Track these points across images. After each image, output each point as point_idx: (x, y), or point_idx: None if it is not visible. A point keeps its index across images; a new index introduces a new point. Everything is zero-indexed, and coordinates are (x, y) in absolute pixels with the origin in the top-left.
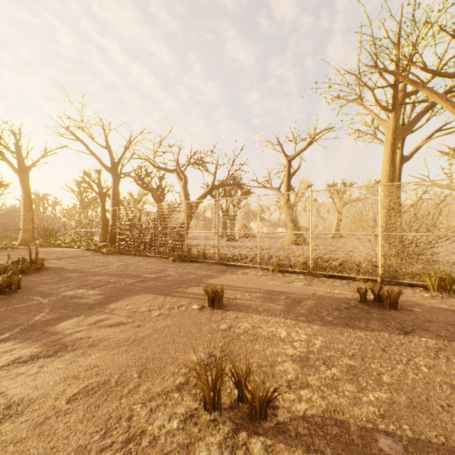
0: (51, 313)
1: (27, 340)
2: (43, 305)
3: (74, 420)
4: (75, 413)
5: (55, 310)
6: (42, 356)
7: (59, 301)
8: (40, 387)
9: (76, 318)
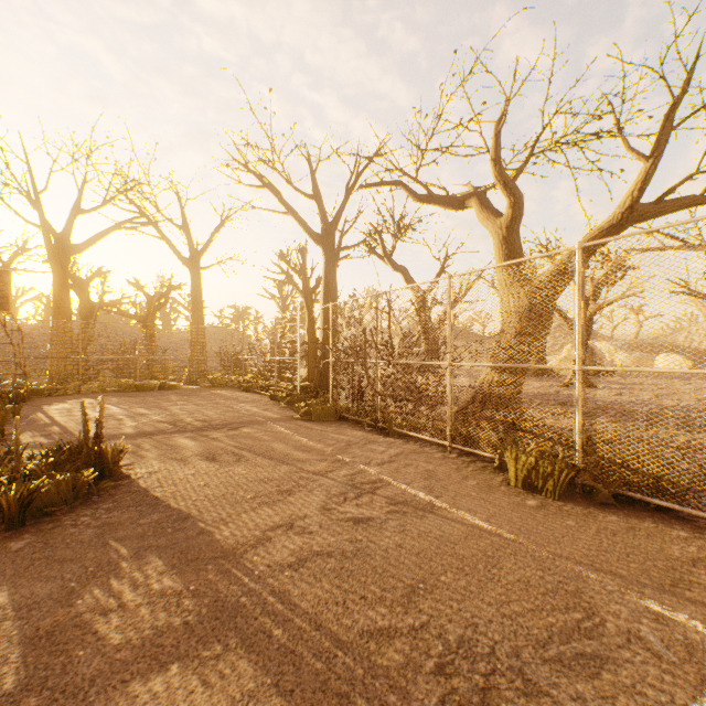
0: None
1: None
2: None
3: None
4: None
5: None
6: None
7: None
8: None
9: None
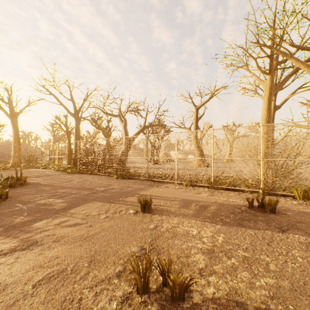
0: (28, 216)
1: (8, 237)
2: (22, 210)
3: (37, 302)
4: (39, 296)
5: (31, 214)
6: (18, 249)
7: (34, 207)
8: (14, 274)
9: (45, 220)
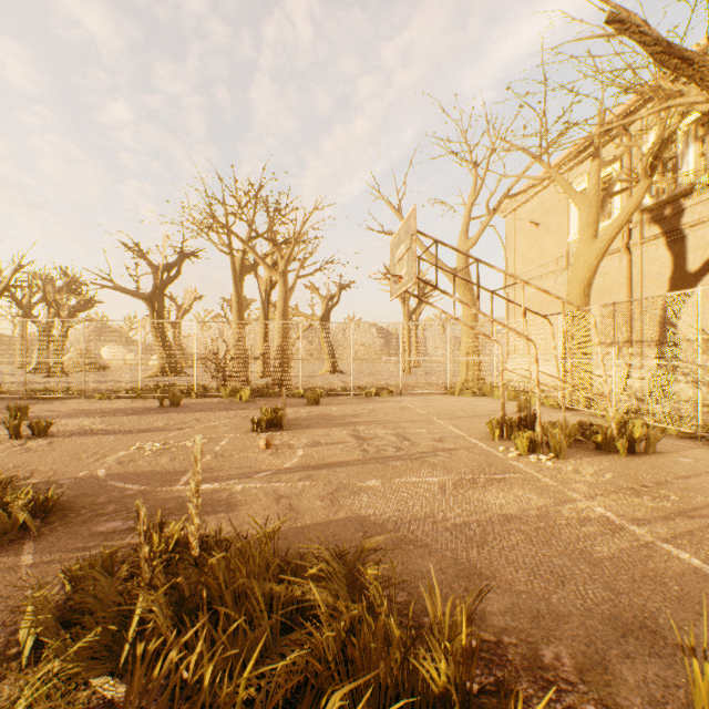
0: None
1: None
2: None
3: None
4: None
5: None
6: None
7: None
8: None
9: None
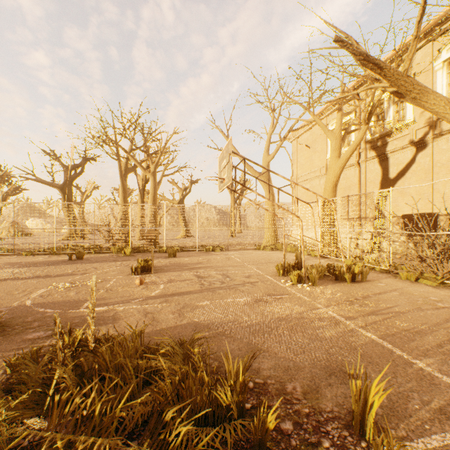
0: None
1: None
2: None
3: None
4: None
5: None
6: None
7: None
8: None
9: None
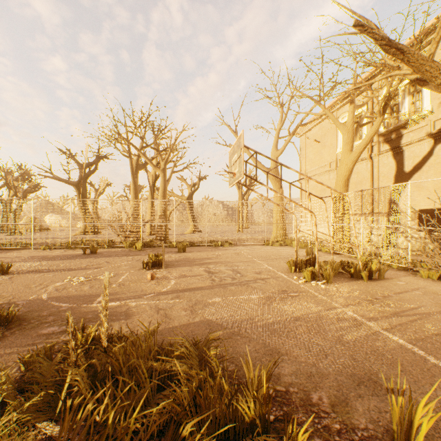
0: None
1: None
2: None
3: None
4: None
5: None
6: None
7: None
8: None
9: None
